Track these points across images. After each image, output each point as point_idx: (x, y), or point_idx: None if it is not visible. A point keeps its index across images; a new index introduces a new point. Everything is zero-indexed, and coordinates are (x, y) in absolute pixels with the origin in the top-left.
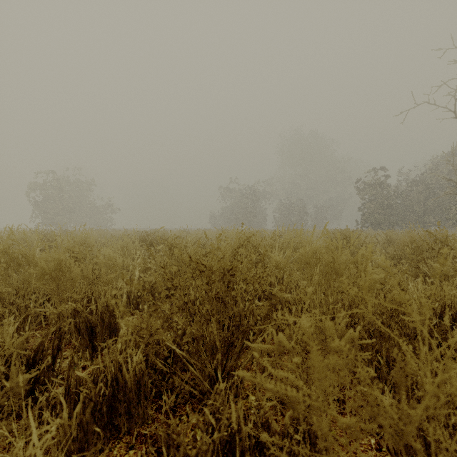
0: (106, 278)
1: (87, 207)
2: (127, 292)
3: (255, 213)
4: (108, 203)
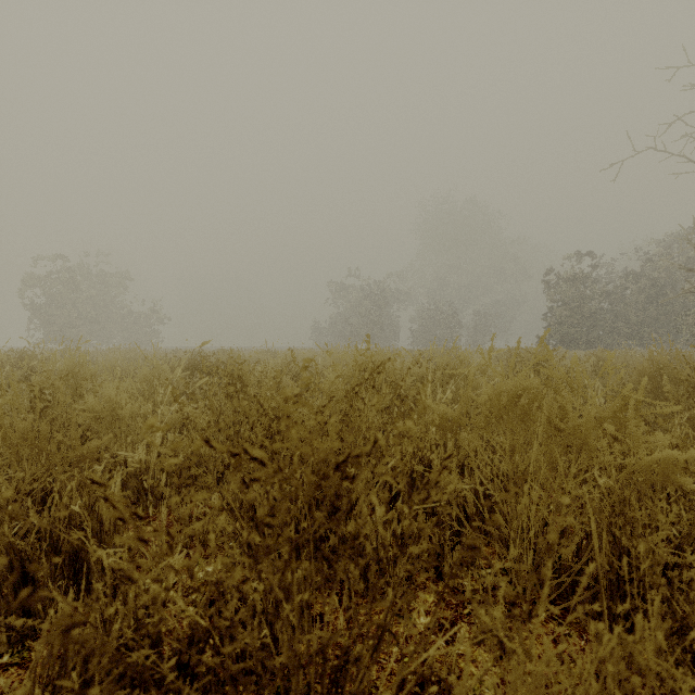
0: (84, 447)
1: (118, 314)
2: (141, 469)
3: (381, 323)
4: (151, 308)
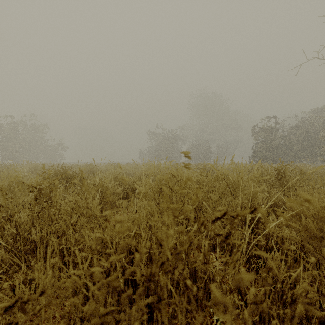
0: None
1: (42, 146)
2: None
3: (172, 151)
4: (58, 143)
